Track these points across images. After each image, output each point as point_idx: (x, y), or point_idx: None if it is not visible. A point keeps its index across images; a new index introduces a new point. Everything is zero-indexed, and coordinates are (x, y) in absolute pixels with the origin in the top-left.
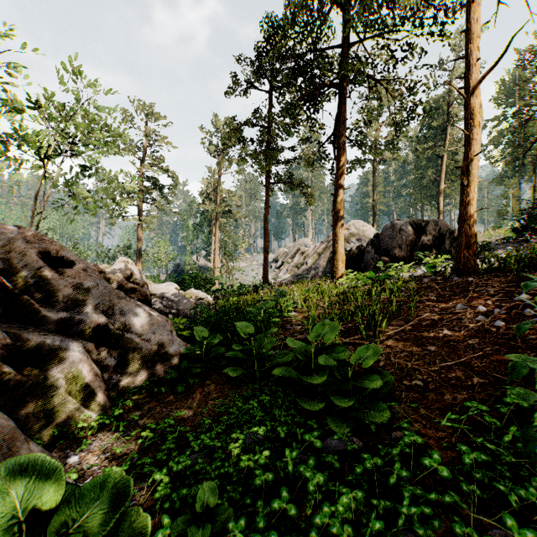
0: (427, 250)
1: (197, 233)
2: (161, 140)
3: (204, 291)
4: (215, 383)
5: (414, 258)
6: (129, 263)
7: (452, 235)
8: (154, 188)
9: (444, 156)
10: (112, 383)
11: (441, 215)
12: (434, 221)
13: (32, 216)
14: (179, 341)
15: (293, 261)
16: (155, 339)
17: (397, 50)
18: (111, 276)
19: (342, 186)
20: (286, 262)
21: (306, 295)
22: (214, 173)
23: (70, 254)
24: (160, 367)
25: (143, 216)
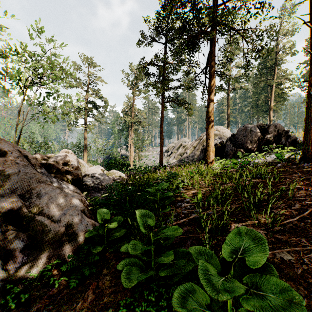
0: (269, 144)
1: (120, 135)
2: (98, 79)
3: (124, 170)
4: (111, 275)
5: (260, 149)
6: (69, 153)
7: (286, 134)
8: (94, 107)
9: (273, 85)
10: (15, 268)
11: (271, 122)
12: (274, 125)
13: (17, 124)
14: (87, 221)
15: (178, 151)
16: (65, 220)
17: (251, 8)
18: (50, 162)
19: (213, 101)
20: (173, 152)
21: (190, 175)
22: (130, 99)
23: (6, 146)
24: (66, 248)
25: (87, 124)
